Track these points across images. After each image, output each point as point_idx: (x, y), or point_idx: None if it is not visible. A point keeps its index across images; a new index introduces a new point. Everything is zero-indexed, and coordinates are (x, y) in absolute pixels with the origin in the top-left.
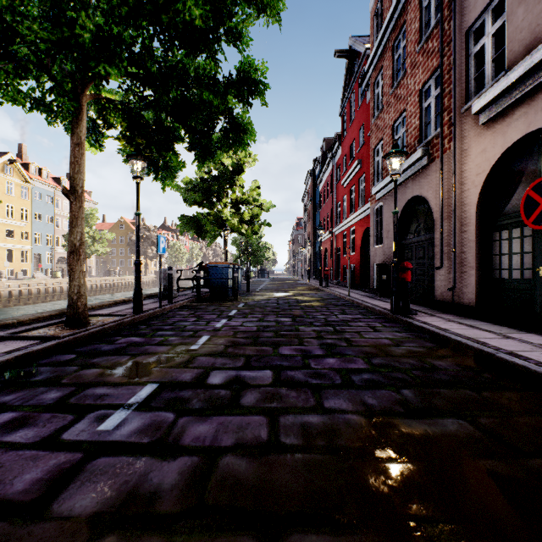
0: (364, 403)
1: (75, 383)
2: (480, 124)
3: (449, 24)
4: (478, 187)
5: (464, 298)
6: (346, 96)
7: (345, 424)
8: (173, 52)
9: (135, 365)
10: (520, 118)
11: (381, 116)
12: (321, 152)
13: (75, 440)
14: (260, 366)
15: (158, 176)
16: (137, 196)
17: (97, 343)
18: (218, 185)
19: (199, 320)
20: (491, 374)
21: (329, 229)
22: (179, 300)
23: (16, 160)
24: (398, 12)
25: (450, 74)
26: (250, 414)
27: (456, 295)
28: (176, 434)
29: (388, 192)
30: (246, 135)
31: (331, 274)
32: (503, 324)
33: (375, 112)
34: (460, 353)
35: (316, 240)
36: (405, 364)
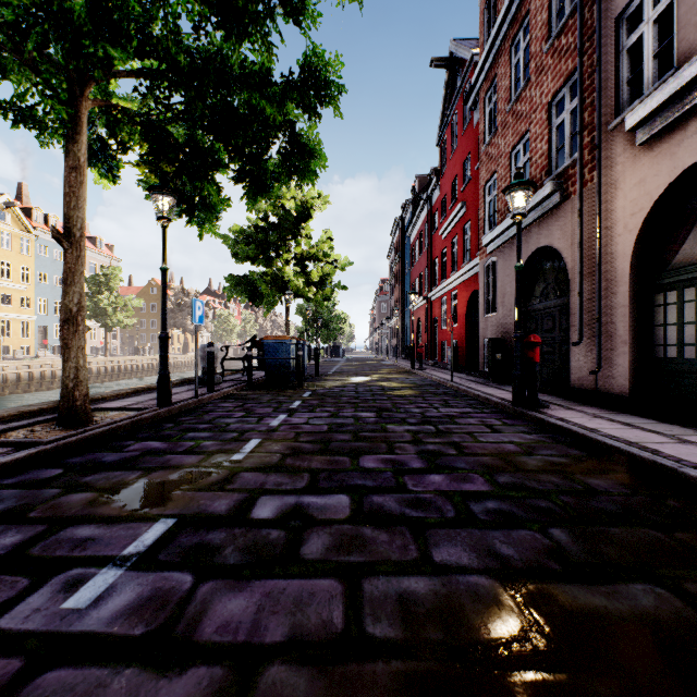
0: (496, 554)
1: (49, 517)
2: (637, 144)
3: (591, 11)
4: (634, 232)
5: (613, 385)
6: (446, 118)
7: (471, 596)
8: (206, 32)
9: (147, 486)
10: (696, 132)
11: (494, 141)
12: (412, 193)
13: (18, 631)
14: (332, 487)
15: (194, 218)
16: (163, 245)
17: (99, 450)
18: (277, 236)
19: (248, 416)
20: (678, 501)
21: (422, 294)
22: (223, 387)
23: (14, 203)
24: (518, 0)
25: (592, 79)
26: (315, 576)
27: (600, 381)
28: (191, 618)
29: (504, 243)
30: (312, 159)
31: (426, 353)
32: (672, 422)
33: (486, 136)
34: (622, 466)
35: (406, 308)
36: (546, 484)
